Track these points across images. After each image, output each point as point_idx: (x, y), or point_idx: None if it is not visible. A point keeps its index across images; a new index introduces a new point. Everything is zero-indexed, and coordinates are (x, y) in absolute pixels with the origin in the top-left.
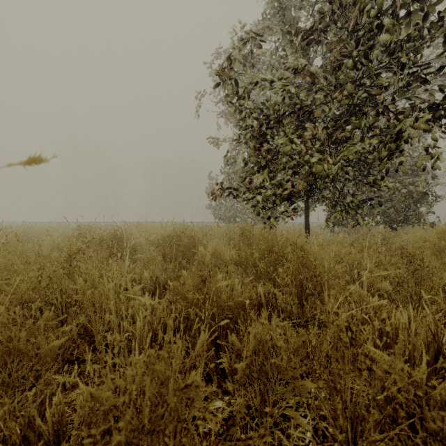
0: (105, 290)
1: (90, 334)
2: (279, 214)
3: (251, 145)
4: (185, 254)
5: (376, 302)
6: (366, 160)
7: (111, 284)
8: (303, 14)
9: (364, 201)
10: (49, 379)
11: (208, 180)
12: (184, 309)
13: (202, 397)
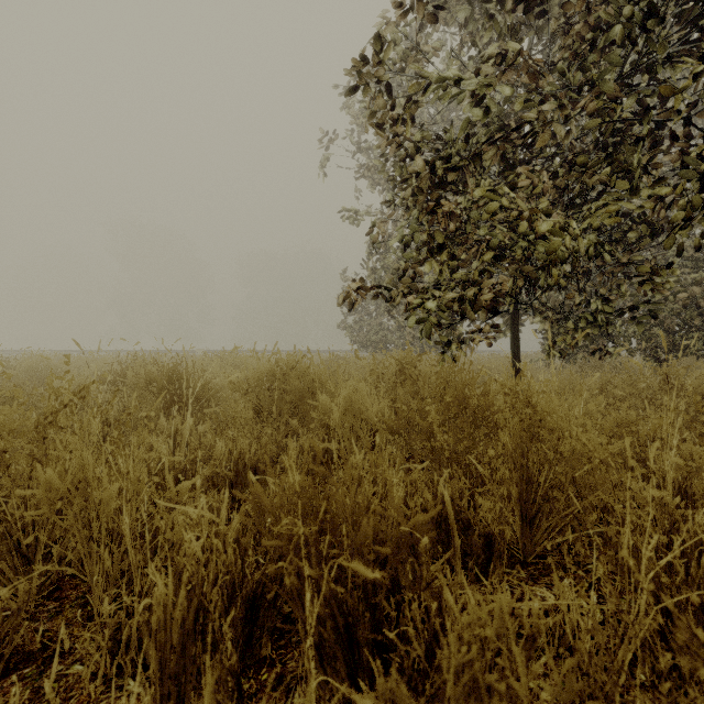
0: (105, 496)
1: None
2: (461, 337)
3: (416, 211)
4: (296, 407)
5: None
6: (623, 238)
7: (116, 485)
8: None
9: (620, 312)
10: None
11: (341, 283)
12: (275, 546)
13: None
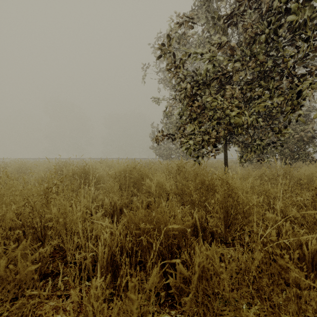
0: (74, 217)
1: (63, 249)
2: (204, 153)
3: (184, 103)
4: (135, 184)
5: (304, 236)
6: (270, 113)
7: (79, 213)
8: (224, 4)
9: (268, 144)
10: (24, 302)
11: (150, 128)
12: (137, 234)
13: (152, 311)
